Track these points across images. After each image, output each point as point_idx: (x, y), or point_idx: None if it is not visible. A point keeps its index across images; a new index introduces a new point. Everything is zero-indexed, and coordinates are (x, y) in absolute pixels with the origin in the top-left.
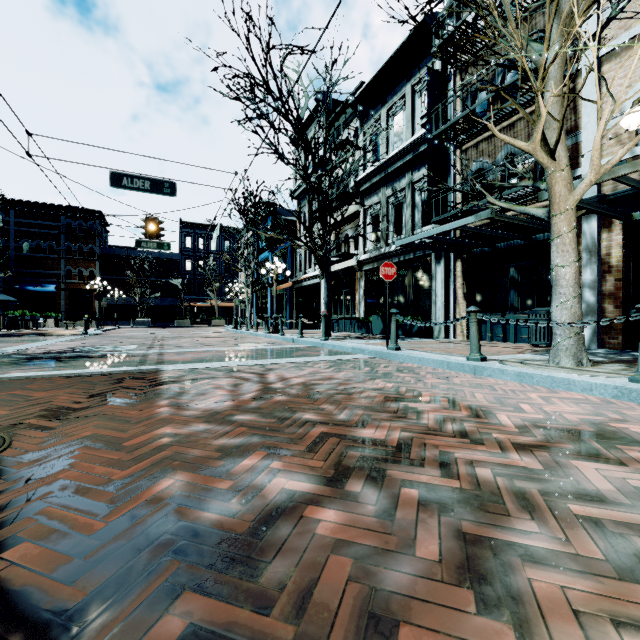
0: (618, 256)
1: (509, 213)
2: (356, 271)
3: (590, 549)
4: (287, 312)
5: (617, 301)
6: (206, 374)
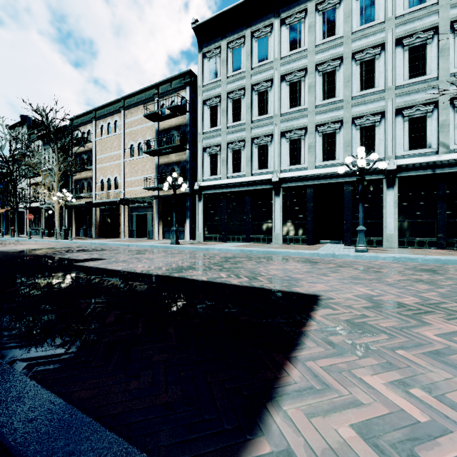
0: (99, 215)
1: (83, 199)
2: (41, 208)
3: (3, 245)
4: (4, 225)
5: (99, 226)
6: None
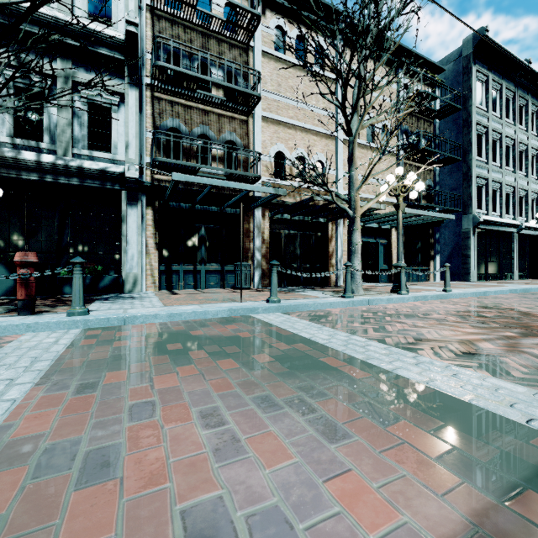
0: (267, 235)
1: None
2: None
3: None
4: None
5: (267, 260)
6: (536, 365)
